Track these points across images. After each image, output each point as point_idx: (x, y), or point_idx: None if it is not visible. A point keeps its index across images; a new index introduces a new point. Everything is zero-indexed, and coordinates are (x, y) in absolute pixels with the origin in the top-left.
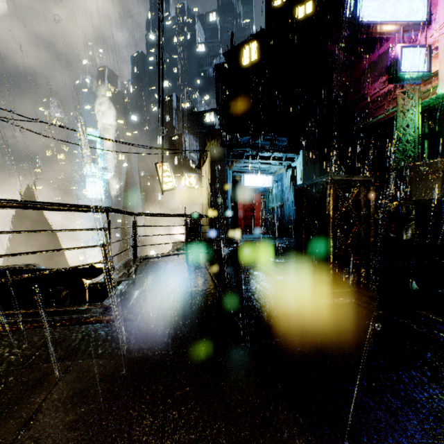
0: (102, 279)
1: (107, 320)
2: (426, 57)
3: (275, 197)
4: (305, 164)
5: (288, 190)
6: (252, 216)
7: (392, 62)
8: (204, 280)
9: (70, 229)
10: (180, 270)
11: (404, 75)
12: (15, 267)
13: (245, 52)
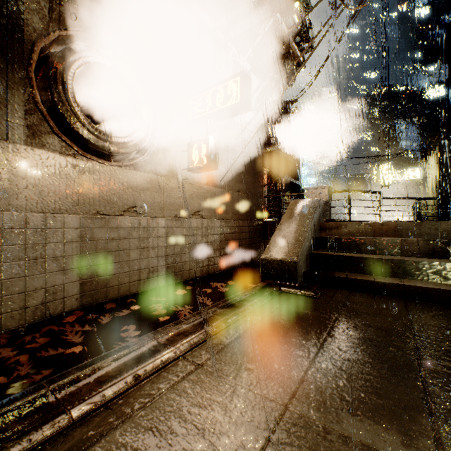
0: None
1: None
2: None
3: None
4: None
5: None
6: None
7: None
8: None
9: (368, 200)
10: None
11: None
12: None
13: None
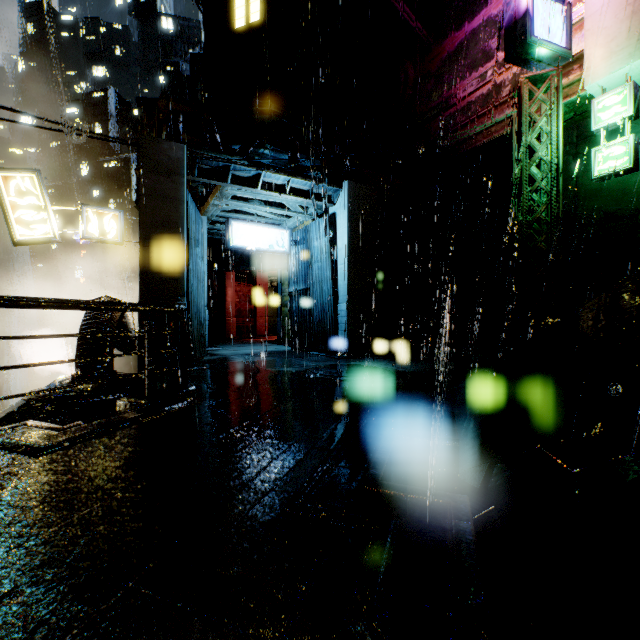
0: None
1: None
2: (565, 23)
3: (295, 273)
4: (353, 209)
5: (320, 259)
6: (253, 310)
7: (515, 19)
8: None
9: None
10: None
11: (536, 43)
12: None
13: (239, 5)
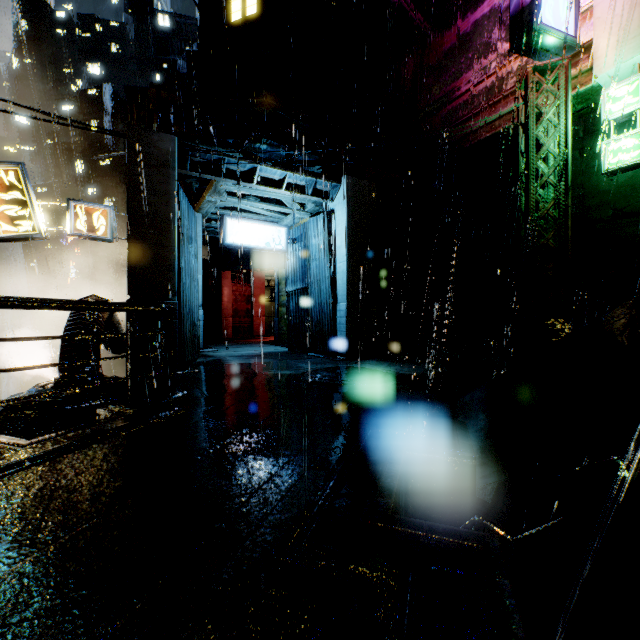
0: None
1: None
2: (574, 11)
3: (292, 272)
4: (352, 205)
5: (318, 257)
6: (250, 310)
7: (521, 6)
8: None
9: None
10: None
11: (544, 31)
12: None
13: None
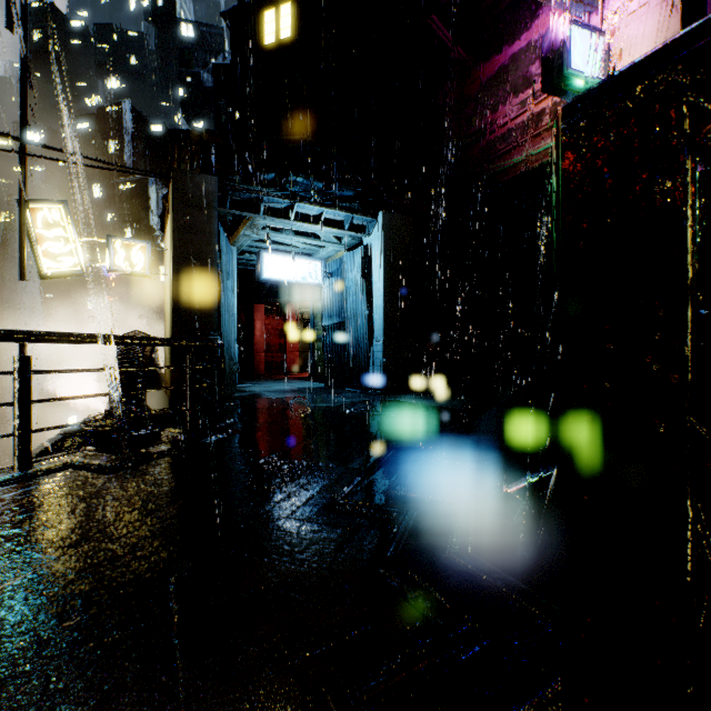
0: None
1: None
2: (603, 54)
3: (329, 306)
4: (389, 241)
5: (354, 292)
6: (283, 344)
7: (552, 50)
8: None
9: None
10: None
11: (573, 76)
12: None
13: (269, 20)
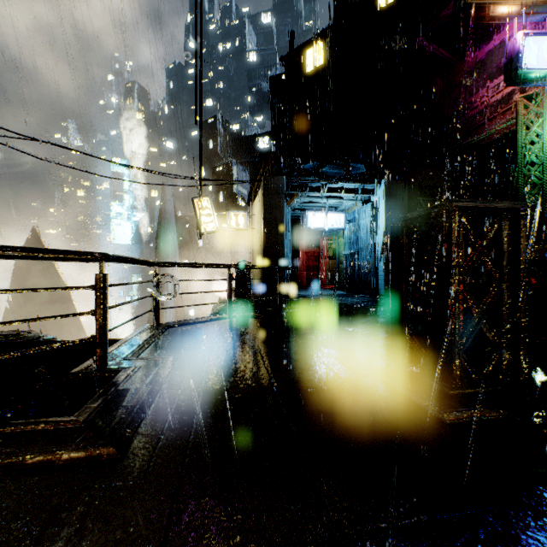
0: (94, 363)
1: (64, 462)
2: None
3: (348, 241)
4: (389, 198)
5: (365, 232)
6: (317, 266)
7: (510, 57)
8: (250, 366)
9: (35, 289)
10: (217, 346)
11: (527, 73)
12: (3, 334)
13: (309, 56)
